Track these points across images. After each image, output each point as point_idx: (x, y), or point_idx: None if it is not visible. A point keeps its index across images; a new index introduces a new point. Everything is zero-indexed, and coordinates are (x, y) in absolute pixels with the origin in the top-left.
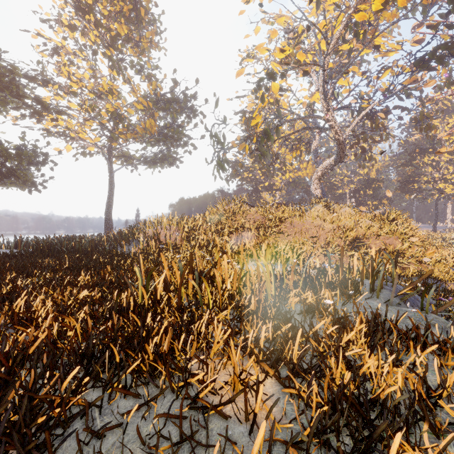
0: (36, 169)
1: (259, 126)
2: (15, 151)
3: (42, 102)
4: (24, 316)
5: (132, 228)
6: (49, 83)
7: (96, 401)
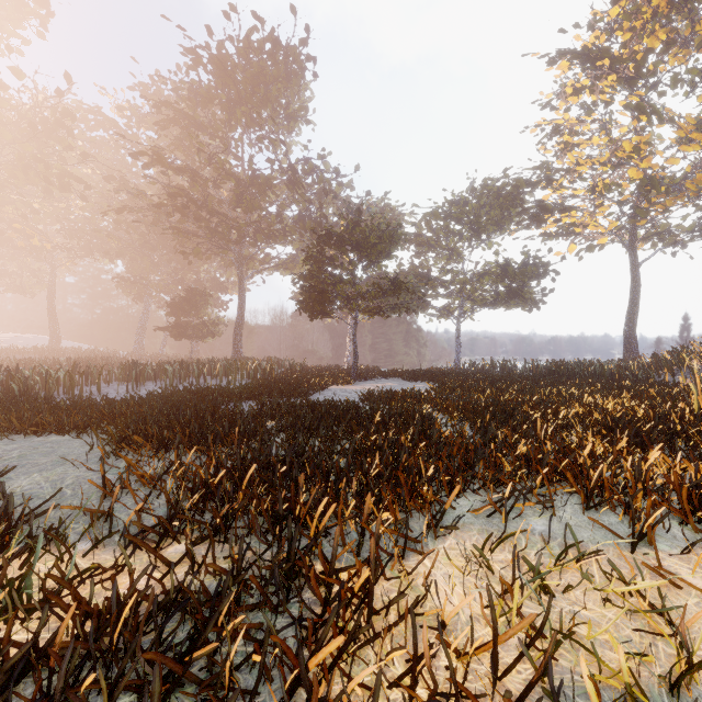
0: (537, 284)
1: None
2: (519, 269)
3: (545, 206)
4: (596, 406)
5: (677, 352)
6: (552, 180)
7: (668, 432)
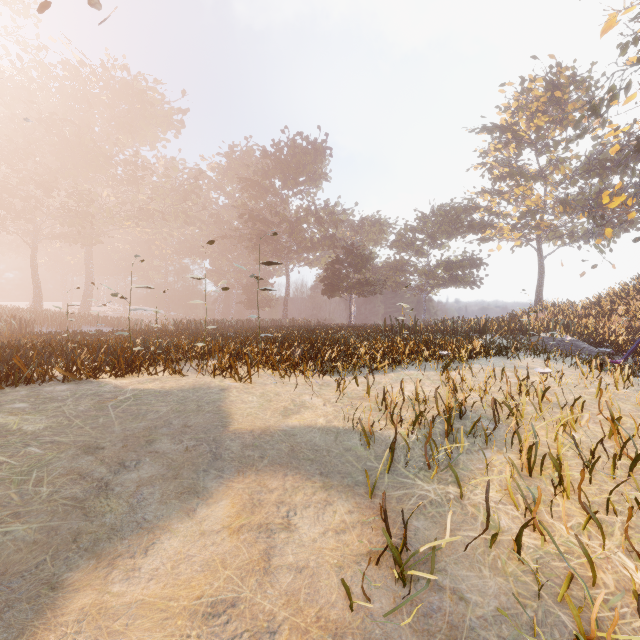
0: (472, 272)
1: (630, 202)
2: (459, 263)
3: (472, 225)
4: None
5: (509, 313)
6: (478, 208)
7: None
